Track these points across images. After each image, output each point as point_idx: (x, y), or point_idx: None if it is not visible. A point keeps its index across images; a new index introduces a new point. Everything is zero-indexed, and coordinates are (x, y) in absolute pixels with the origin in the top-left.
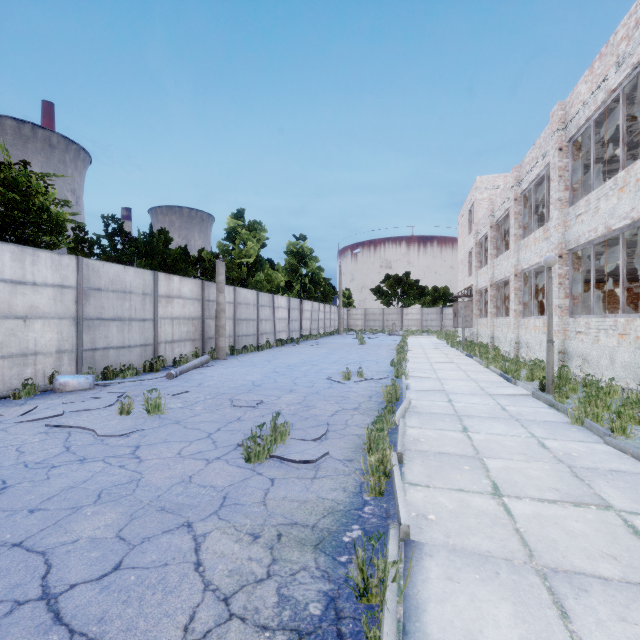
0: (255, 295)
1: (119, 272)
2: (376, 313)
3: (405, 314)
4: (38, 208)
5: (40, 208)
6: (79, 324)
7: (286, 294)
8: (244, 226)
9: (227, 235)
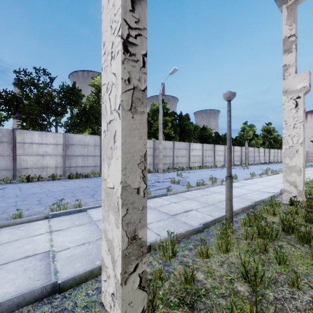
0: (253, 149)
1: None
2: None
3: None
4: (210, 135)
5: (210, 135)
6: (224, 157)
7: (262, 146)
8: (247, 126)
9: (241, 130)
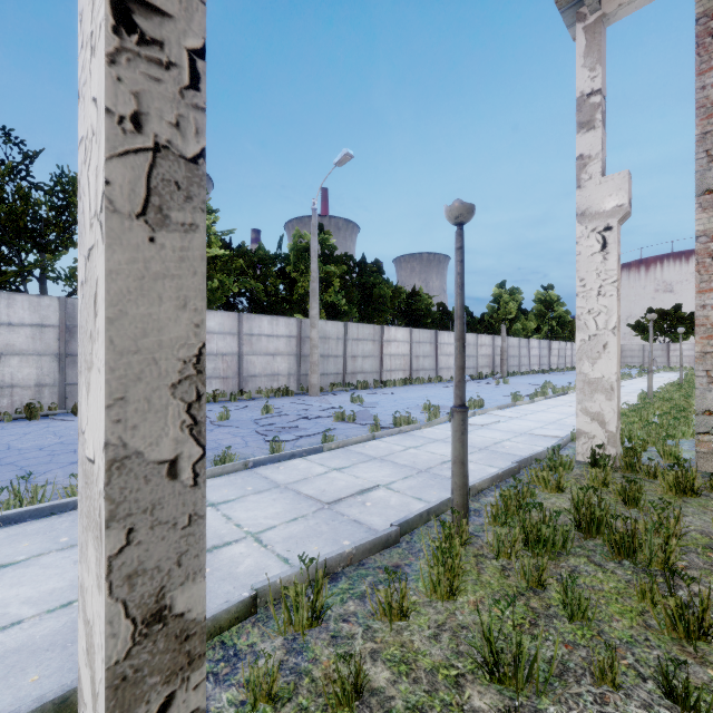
0: (517, 340)
1: (467, 336)
2: (634, 349)
3: (672, 350)
4: (427, 309)
5: (428, 309)
6: None
7: (535, 335)
8: (505, 291)
9: (494, 300)
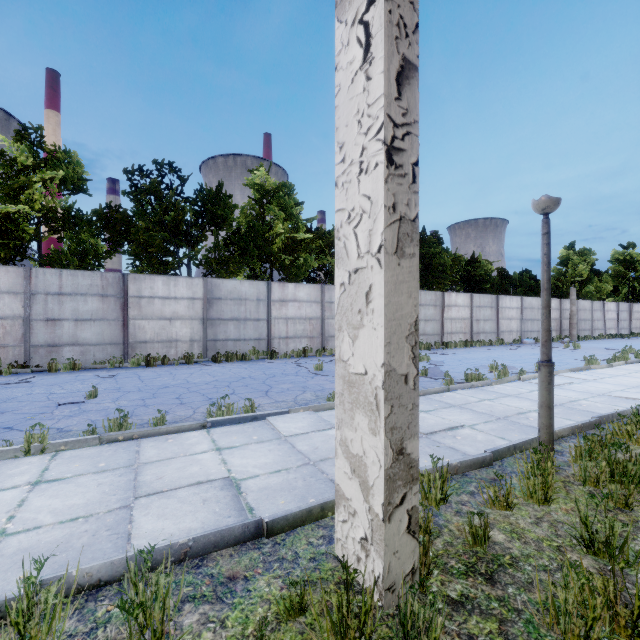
0: (589, 303)
1: (530, 300)
2: None
3: None
4: (487, 275)
5: (487, 275)
6: (521, 321)
7: (611, 297)
8: (574, 253)
9: (561, 262)
